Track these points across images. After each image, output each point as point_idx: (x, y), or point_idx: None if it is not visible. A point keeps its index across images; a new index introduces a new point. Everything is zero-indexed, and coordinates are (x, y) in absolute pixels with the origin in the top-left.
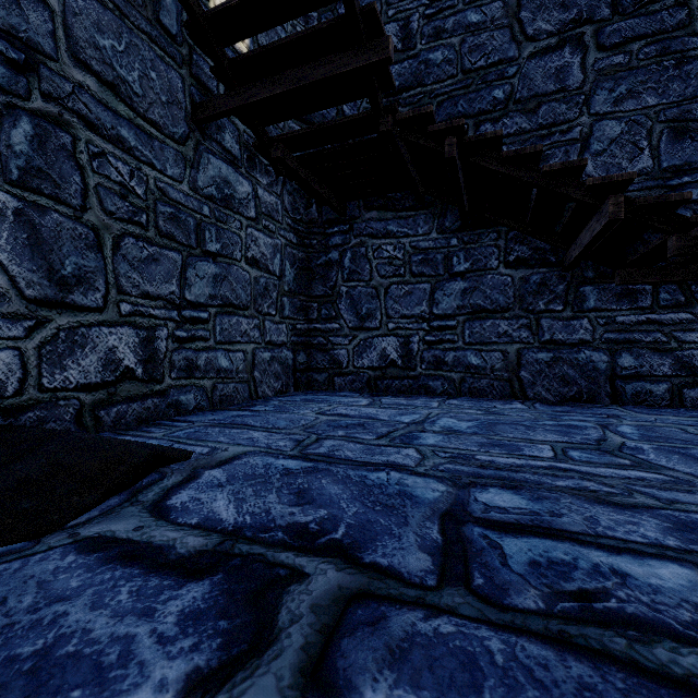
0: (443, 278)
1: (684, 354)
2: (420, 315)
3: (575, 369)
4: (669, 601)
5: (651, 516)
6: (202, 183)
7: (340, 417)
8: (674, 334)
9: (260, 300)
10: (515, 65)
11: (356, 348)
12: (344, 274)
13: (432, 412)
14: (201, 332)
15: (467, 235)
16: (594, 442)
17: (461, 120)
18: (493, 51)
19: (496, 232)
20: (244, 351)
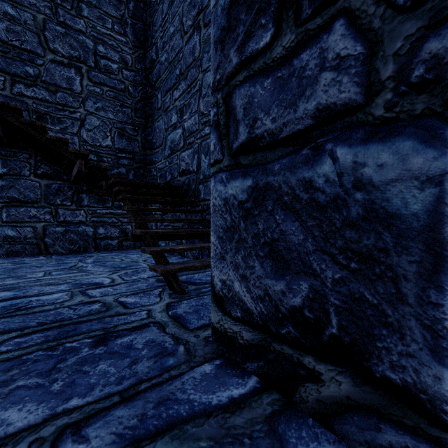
0: None
1: (123, 227)
2: None
3: (77, 235)
4: (50, 300)
5: (67, 284)
6: None
7: None
8: (120, 219)
9: None
10: (42, 60)
11: None
12: None
13: None
14: None
15: (5, 150)
16: (69, 267)
17: None
18: (26, 42)
19: (28, 154)
20: None
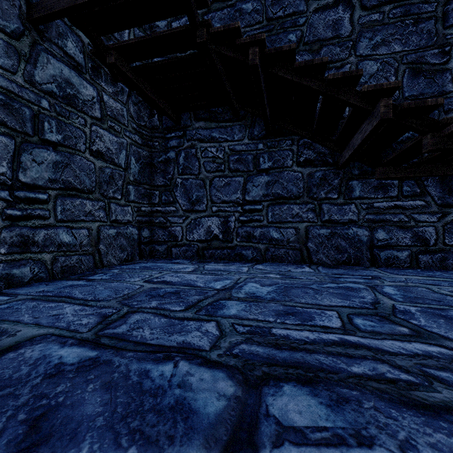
0: (252, 173)
1: (419, 230)
2: (236, 201)
3: (346, 241)
4: None
5: None
6: (40, 79)
7: (163, 284)
8: (413, 215)
9: (105, 186)
10: (304, 17)
11: (188, 226)
12: (179, 169)
13: (241, 277)
14: (39, 211)
15: (270, 141)
16: (371, 305)
17: (263, 35)
18: (288, 5)
19: (291, 140)
20: (89, 228)
